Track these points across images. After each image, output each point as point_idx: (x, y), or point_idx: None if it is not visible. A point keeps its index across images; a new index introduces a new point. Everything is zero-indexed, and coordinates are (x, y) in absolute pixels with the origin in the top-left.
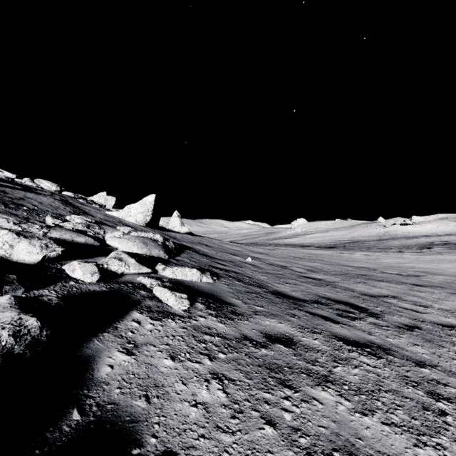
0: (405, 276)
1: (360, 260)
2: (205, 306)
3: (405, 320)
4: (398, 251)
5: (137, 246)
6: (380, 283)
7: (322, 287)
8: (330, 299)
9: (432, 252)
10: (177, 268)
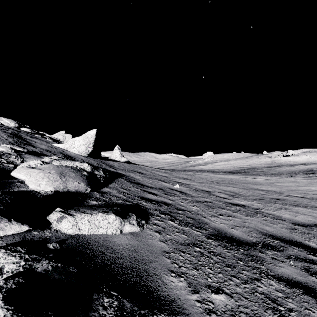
0: (310, 199)
1: (264, 184)
2: None
3: None
4: (290, 176)
5: (47, 179)
6: (299, 209)
7: (254, 217)
8: (275, 238)
9: None
10: (84, 216)
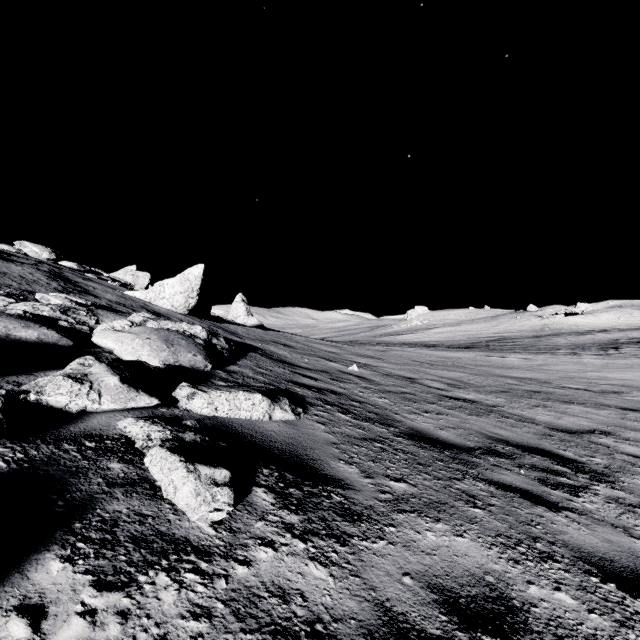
0: (598, 392)
1: (519, 367)
2: (276, 496)
3: None
4: (572, 353)
5: (149, 347)
6: (570, 407)
7: (484, 417)
8: (509, 443)
9: (624, 355)
10: (220, 393)
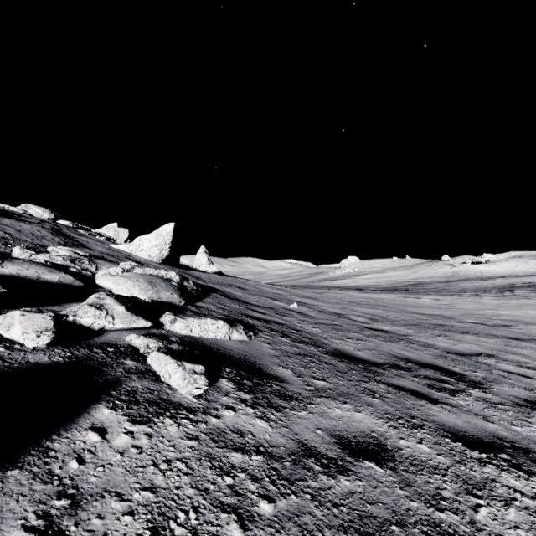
0: (491, 326)
1: (430, 306)
2: (235, 384)
3: (521, 393)
4: (474, 295)
5: (138, 288)
6: (465, 337)
7: (394, 343)
8: (410, 361)
9: (517, 296)
10: (194, 319)
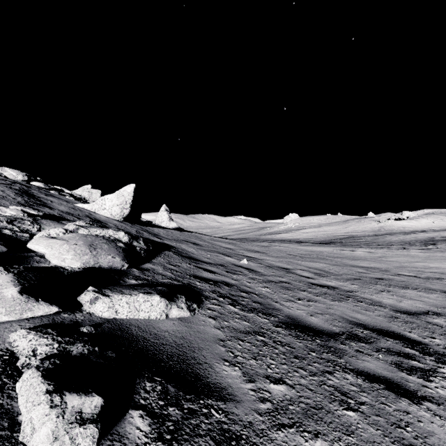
0: (425, 278)
1: (365, 258)
2: (152, 421)
3: None
4: (402, 248)
5: (73, 252)
6: (407, 292)
7: (344, 302)
8: (366, 327)
9: (440, 249)
10: (122, 296)
